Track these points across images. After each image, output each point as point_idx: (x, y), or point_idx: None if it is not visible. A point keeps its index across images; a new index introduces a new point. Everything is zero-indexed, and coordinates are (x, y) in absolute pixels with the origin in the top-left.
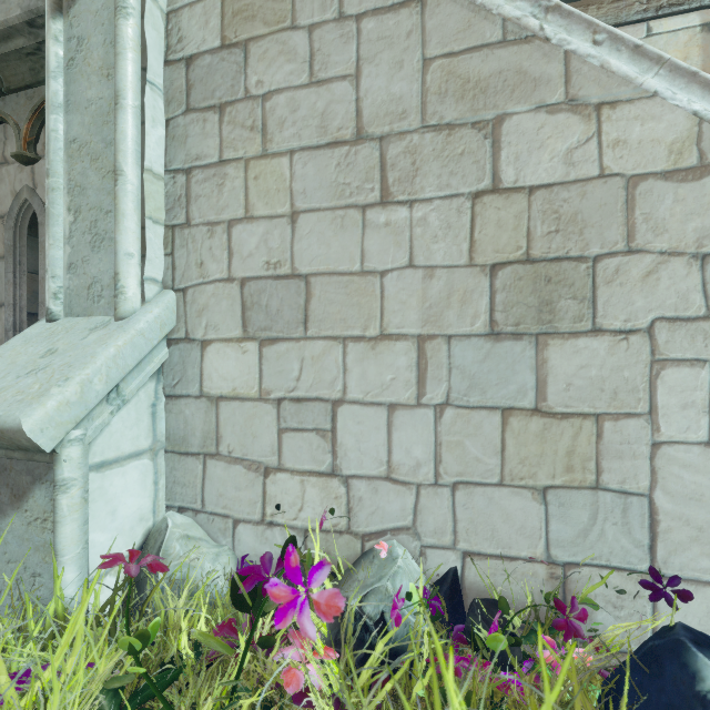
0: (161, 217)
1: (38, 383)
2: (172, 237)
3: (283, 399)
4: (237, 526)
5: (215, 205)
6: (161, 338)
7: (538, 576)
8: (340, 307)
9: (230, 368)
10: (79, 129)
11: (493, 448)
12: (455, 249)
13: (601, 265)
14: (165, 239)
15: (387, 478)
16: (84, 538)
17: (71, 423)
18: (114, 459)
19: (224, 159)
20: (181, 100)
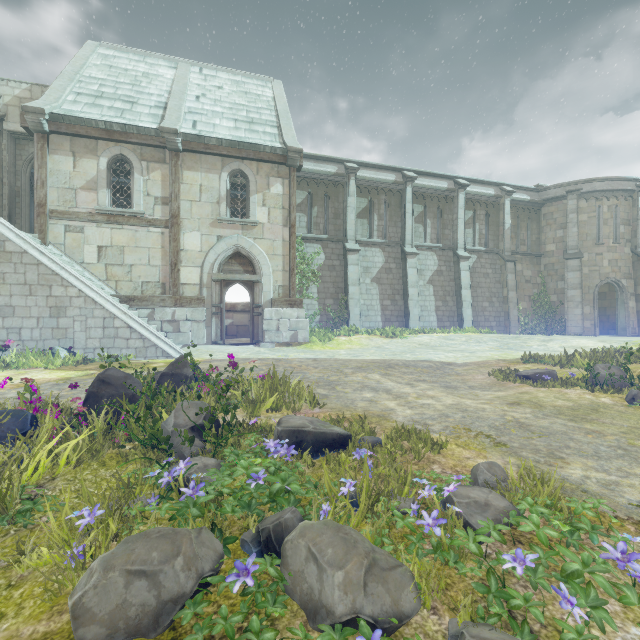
0: None
1: None
2: None
3: (9, 328)
4: None
5: None
6: None
7: None
8: (22, 312)
9: None
10: None
11: (51, 334)
12: (44, 304)
13: (67, 308)
14: None
15: (32, 340)
16: None
17: None
18: None
19: None
20: None
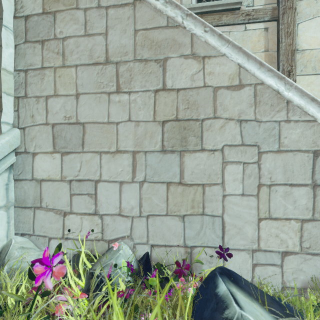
0: (11, 92)
1: None
2: (18, 102)
3: (72, 180)
4: (50, 241)
5: (39, 88)
6: (10, 152)
7: (181, 252)
8: (98, 138)
9: (47, 166)
10: None
11: (163, 199)
12: (148, 113)
13: (204, 123)
14: (14, 103)
15: (119, 214)
16: None
17: None
18: None
19: (44, 66)
20: (22, 36)
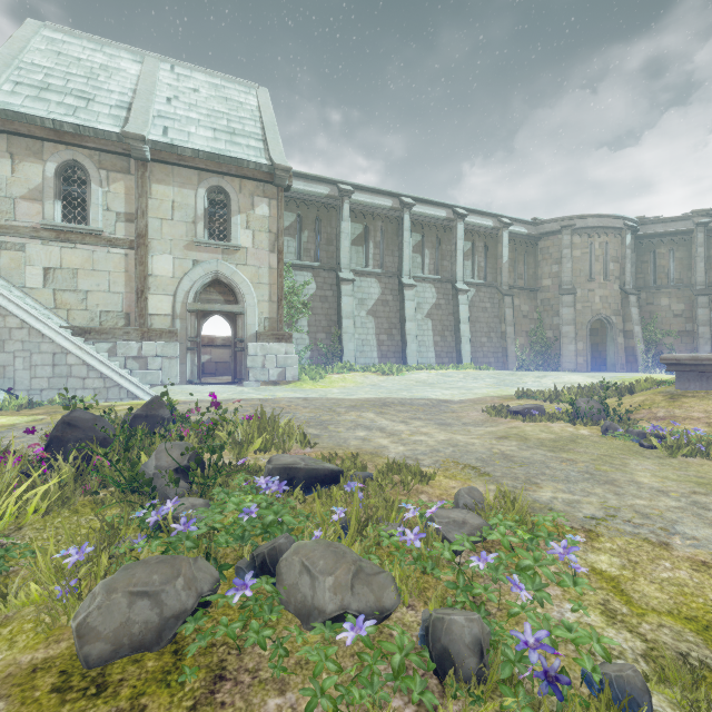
0: None
1: None
2: None
3: None
4: None
5: None
6: None
7: None
8: None
9: None
10: None
11: None
12: None
13: (6, 341)
14: None
15: None
16: None
17: None
18: None
19: None
20: None
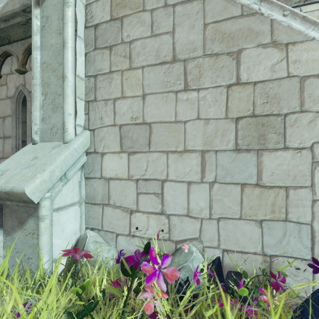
0: (83, 97)
1: (31, 172)
2: (88, 106)
3: (139, 179)
4: (118, 237)
5: (108, 91)
6: (83, 152)
7: (258, 261)
8: (165, 137)
9: (114, 165)
10: (47, 57)
11: (236, 202)
12: (219, 110)
13: (288, 118)
14: (85, 107)
15: (187, 215)
16: (51, 242)
17: (46, 190)
18: (63, 206)
19: (112, 70)
20: (92, 44)
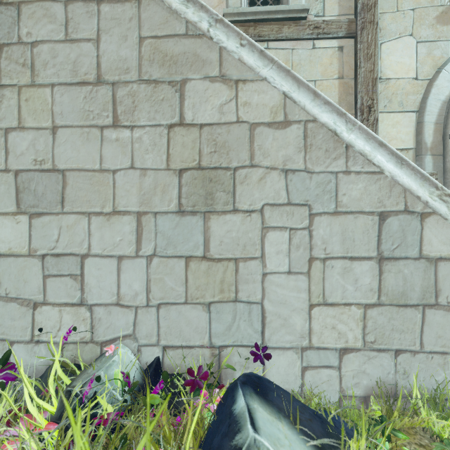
0: None
1: None
2: None
3: (46, 255)
4: (13, 346)
5: None
6: None
7: (205, 355)
8: (86, 193)
9: (7, 234)
10: None
11: (181, 281)
12: (159, 158)
13: (238, 173)
14: None
15: (117, 304)
16: None
17: None
18: None
19: (2, 84)
20: None
